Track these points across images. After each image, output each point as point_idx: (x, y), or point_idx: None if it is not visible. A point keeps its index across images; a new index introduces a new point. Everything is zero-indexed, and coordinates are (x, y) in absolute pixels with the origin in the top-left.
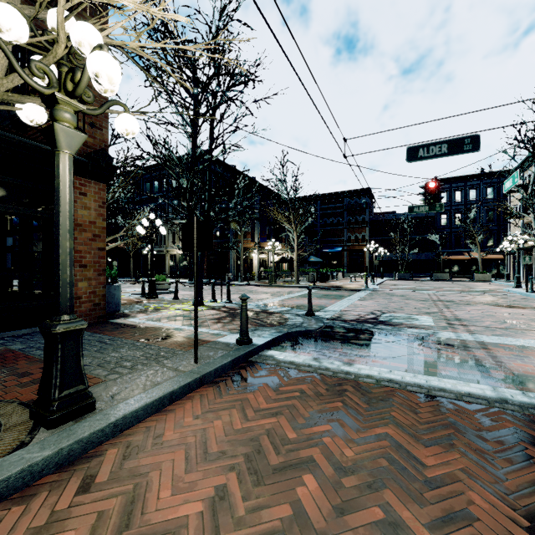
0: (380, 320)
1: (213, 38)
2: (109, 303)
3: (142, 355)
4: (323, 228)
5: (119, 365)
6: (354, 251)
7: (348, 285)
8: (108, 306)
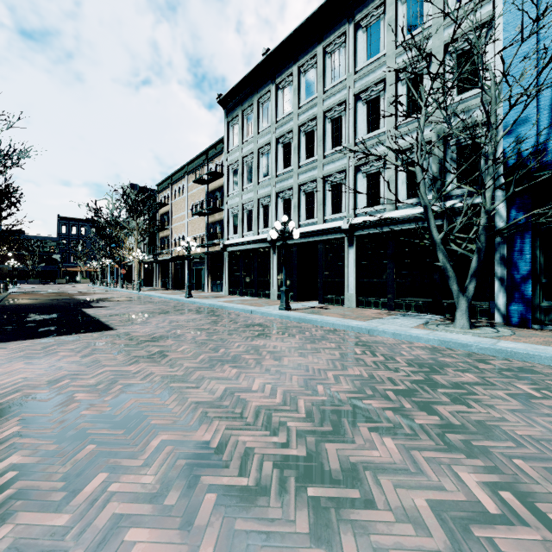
0: (35, 291)
1: None
2: None
3: None
4: None
5: None
6: None
7: None
8: None
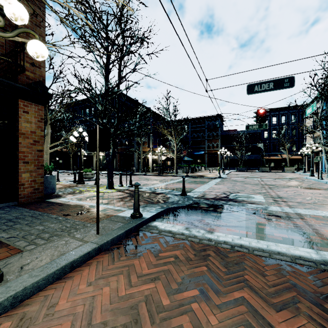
0: (230, 198)
1: (120, 10)
2: (46, 188)
3: (59, 228)
4: (193, 139)
5: (38, 237)
6: (211, 153)
7: (208, 175)
8: (46, 190)
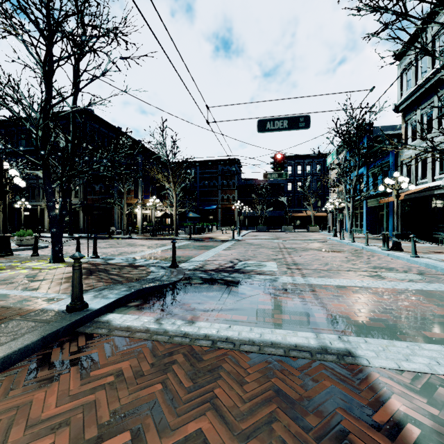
0: (236, 268)
1: None
2: None
3: None
4: (202, 189)
5: None
6: (226, 208)
7: (219, 237)
8: None
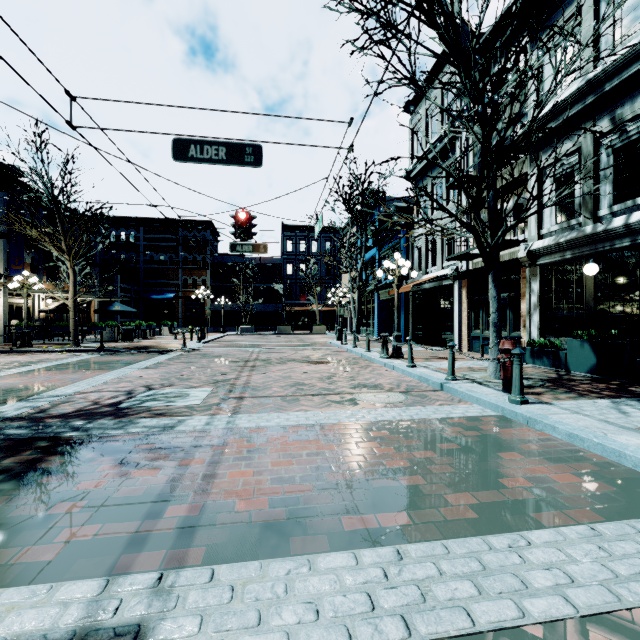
0: (120, 407)
1: None
2: None
3: None
4: (149, 266)
5: None
6: (191, 298)
7: (162, 344)
8: None
